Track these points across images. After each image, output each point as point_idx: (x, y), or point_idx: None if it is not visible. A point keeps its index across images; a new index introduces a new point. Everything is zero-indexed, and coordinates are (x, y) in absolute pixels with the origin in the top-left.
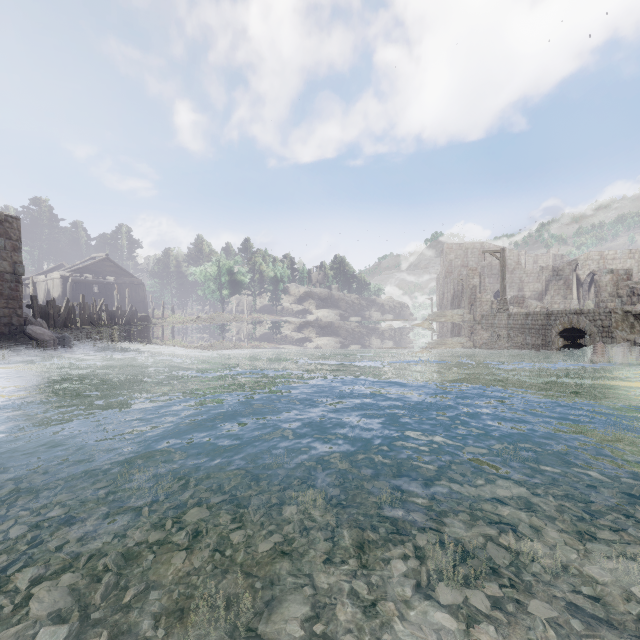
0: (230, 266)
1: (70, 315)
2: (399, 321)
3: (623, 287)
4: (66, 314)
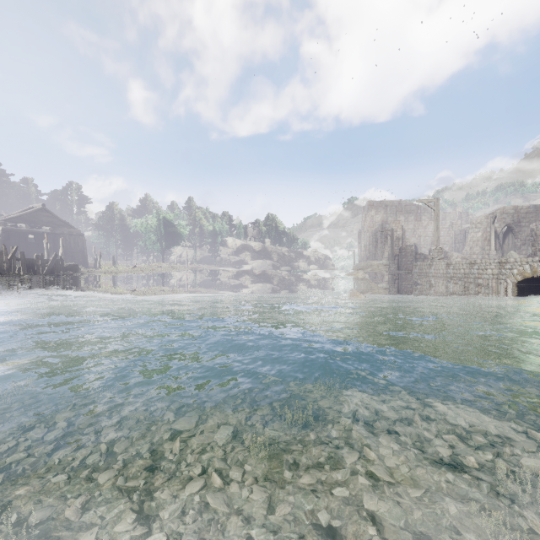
0: (170, 219)
1: None
2: (327, 271)
3: None
4: None
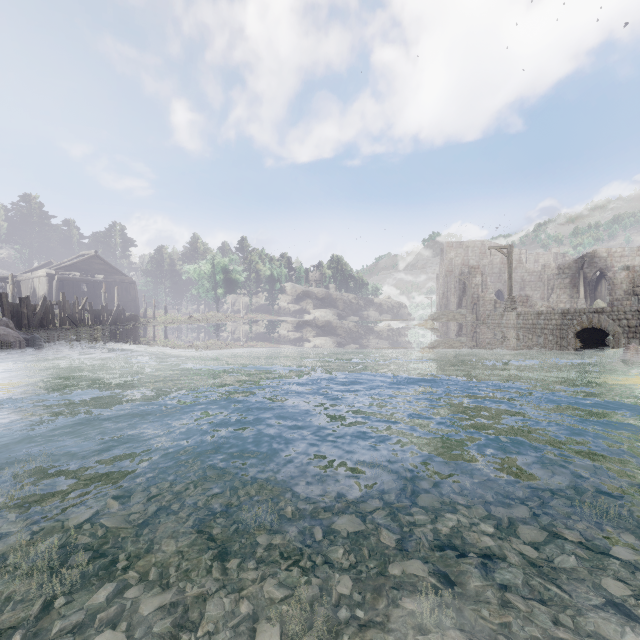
0: (225, 264)
1: (48, 314)
2: (399, 321)
3: None
4: (43, 313)
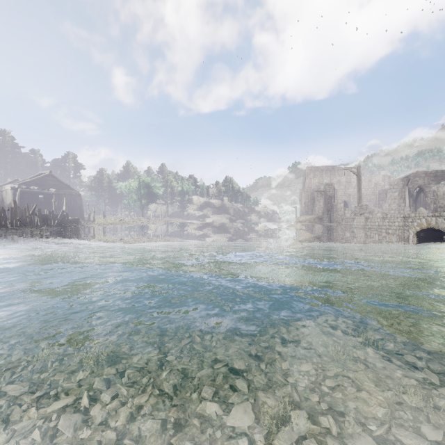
0: (148, 182)
1: (0, 218)
2: (274, 223)
3: None
4: None
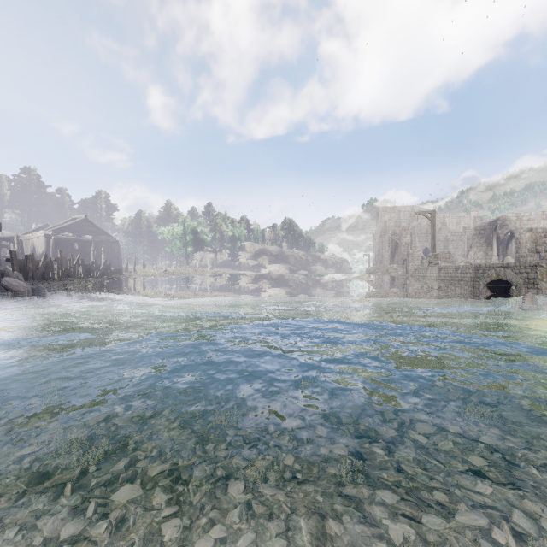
0: (194, 226)
1: (48, 268)
2: (341, 274)
3: (541, 244)
4: (44, 267)
